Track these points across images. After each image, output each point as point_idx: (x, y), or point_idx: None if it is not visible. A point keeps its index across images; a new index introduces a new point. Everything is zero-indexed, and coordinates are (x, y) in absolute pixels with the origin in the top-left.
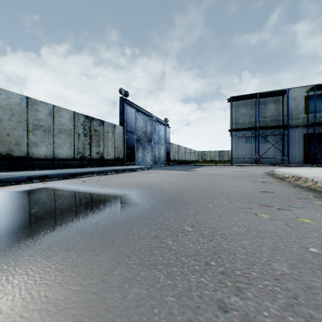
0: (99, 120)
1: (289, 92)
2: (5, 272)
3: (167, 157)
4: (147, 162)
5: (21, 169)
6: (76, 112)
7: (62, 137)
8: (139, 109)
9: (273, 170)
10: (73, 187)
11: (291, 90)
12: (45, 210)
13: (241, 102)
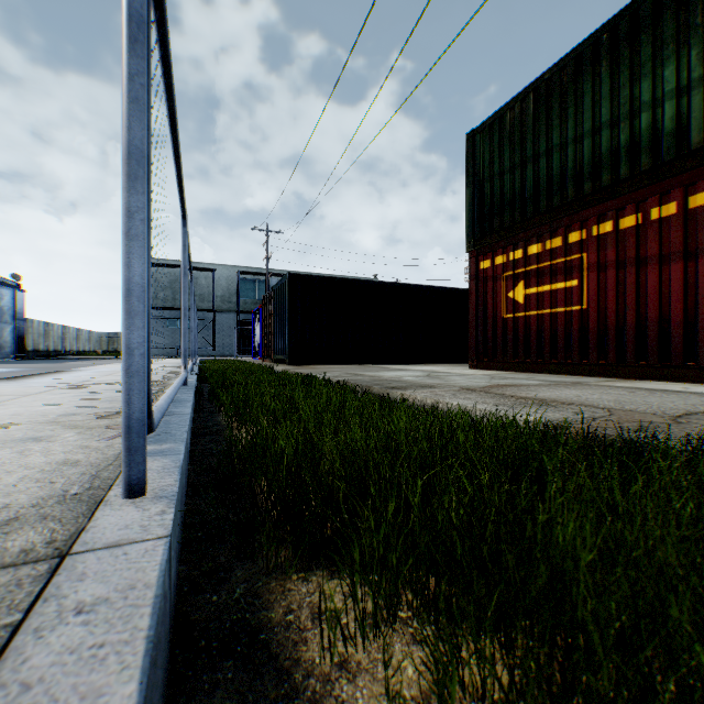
0: None
1: (222, 270)
2: None
3: (21, 345)
4: None
5: None
6: None
7: None
8: None
9: None
10: None
11: (224, 267)
12: None
13: (164, 269)
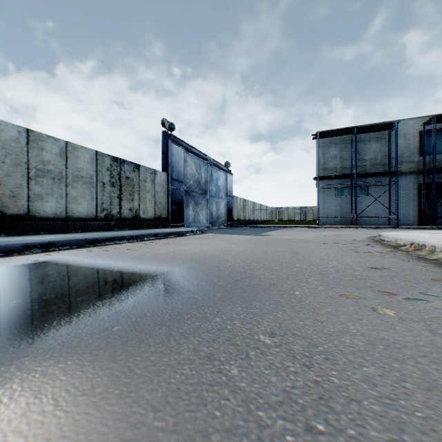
0: (133, 163)
1: (397, 126)
2: None
3: (229, 215)
4: (201, 222)
5: (18, 233)
6: (100, 152)
7: (79, 187)
8: (190, 149)
9: (380, 235)
10: (88, 261)
11: (400, 122)
12: (31, 301)
13: (332, 139)
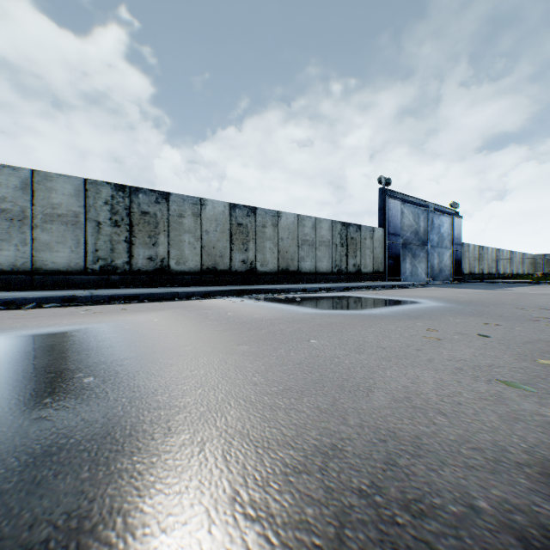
0: (356, 225)
1: None
2: (395, 309)
3: (456, 268)
4: (419, 276)
5: (294, 282)
6: (334, 221)
7: (322, 249)
8: (406, 200)
9: None
10: (366, 296)
11: None
12: (374, 302)
13: None
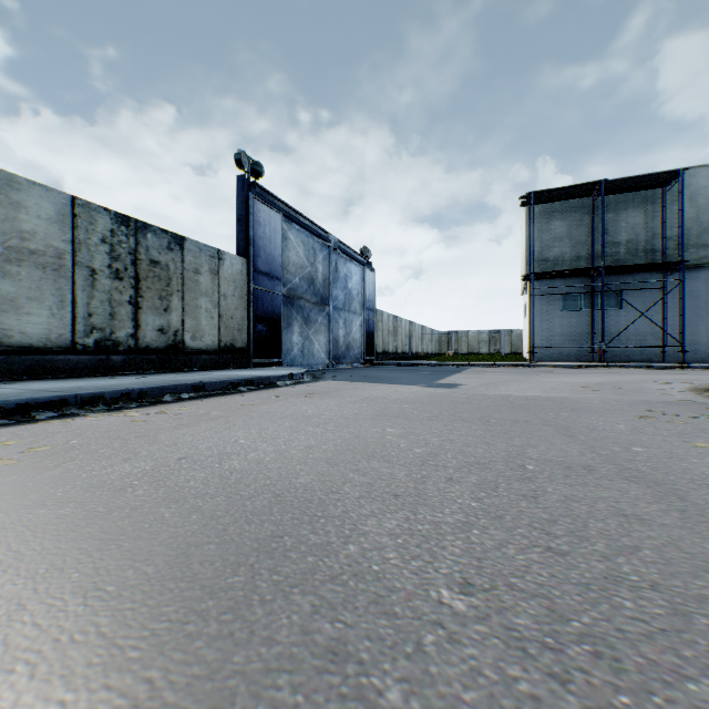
0: (169, 233)
1: (678, 180)
2: None
3: (369, 344)
4: (316, 357)
5: None
6: (83, 201)
7: (25, 275)
8: (294, 216)
9: None
10: None
11: (683, 173)
12: None
13: (555, 206)
